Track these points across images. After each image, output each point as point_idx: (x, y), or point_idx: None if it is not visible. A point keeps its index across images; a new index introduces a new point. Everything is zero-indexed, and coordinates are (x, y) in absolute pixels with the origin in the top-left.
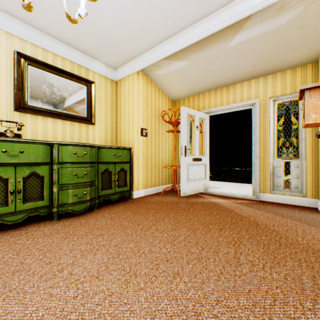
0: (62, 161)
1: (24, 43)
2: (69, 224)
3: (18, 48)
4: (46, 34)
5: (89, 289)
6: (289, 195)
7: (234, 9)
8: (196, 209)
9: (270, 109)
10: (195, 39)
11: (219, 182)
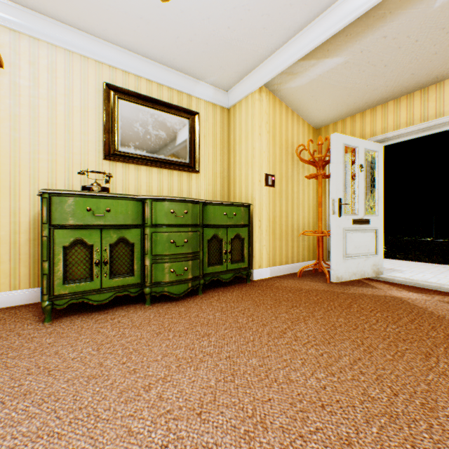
0: (156, 223)
1: (114, 71)
2: (164, 312)
3: (107, 79)
4: (139, 55)
5: (185, 435)
6: None
7: None
8: (364, 307)
9: None
10: (364, 8)
11: (399, 261)
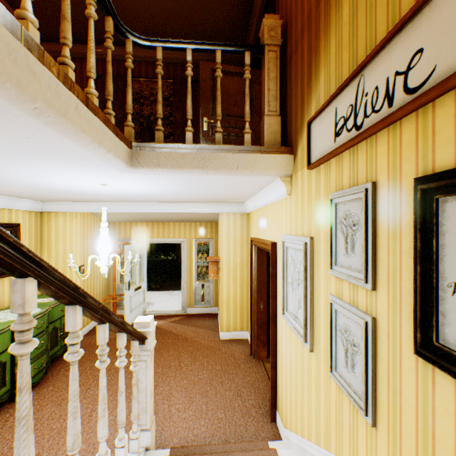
0: None
1: None
2: (41, 395)
3: None
4: None
5: None
6: (204, 307)
7: (175, 206)
8: None
9: (194, 247)
10: (147, 211)
11: (150, 292)
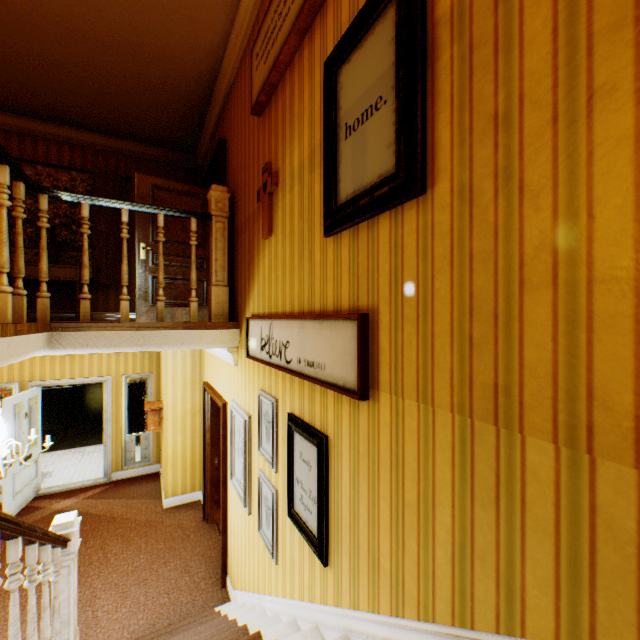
0: None
1: None
2: None
3: None
4: None
5: None
6: (140, 466)
7: None
8: None
9: (124, 386)
10: None
11: (44, 455)
